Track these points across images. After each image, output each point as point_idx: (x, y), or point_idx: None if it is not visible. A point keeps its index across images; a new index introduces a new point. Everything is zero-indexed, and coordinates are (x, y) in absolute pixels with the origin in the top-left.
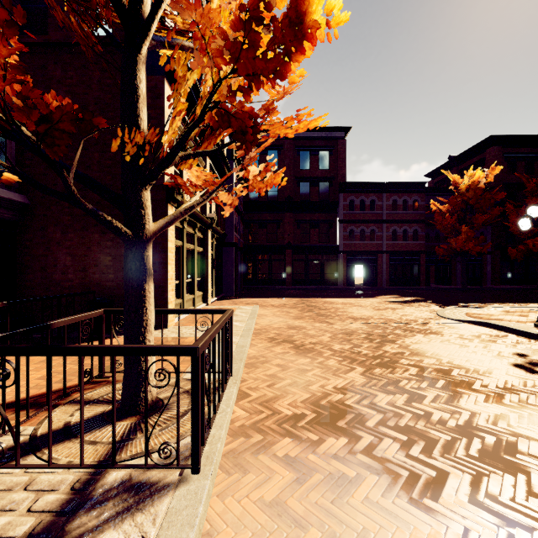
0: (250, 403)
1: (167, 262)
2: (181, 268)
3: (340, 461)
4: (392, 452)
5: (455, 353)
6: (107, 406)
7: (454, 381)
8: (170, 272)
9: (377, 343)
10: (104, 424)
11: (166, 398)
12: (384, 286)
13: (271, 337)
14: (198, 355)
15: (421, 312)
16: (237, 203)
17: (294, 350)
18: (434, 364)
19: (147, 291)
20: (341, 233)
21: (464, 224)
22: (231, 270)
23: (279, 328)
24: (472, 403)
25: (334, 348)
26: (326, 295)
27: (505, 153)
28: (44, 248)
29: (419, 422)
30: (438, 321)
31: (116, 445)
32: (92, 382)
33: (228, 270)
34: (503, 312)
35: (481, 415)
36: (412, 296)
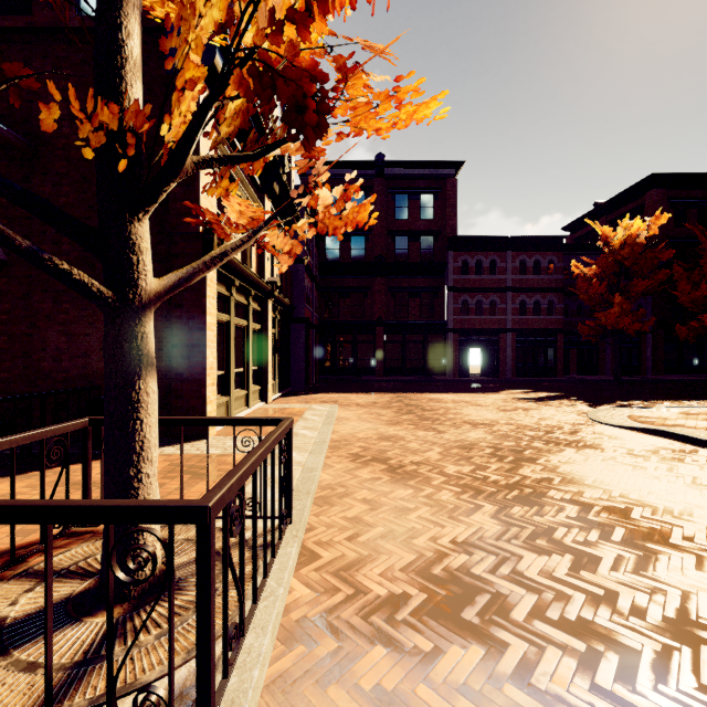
0: (319, 573)
1: (205, 344)
2: (227, 353)
3: (475, 702)
4: (564, 680)
5: (628, 480)
6: (78, 583)
7: (638, 529)
8: (209, 359)
9: (509, 463)
10: (63, 624)
11: (181, 566)
12: (509, 376)
13: (355, 453)
14: (209, 521)
15: (565, 414)
16: (299, 251)
17: (388, 475)
18: (600, 498)
19: (143, 392)
20: (451, 305)
21: (617, 292)
22: (301, 355)
23: (366, 438)
24: (679, 573)
25: (448, 471)
26: (431, 389)
27: (671, 197)
28: (28, 324)
29: (599, 611)
30: (592, 428)
31: (71, 672)
32: (70, 533)
33: (296, 355)
34: (680, 414)
35: (699, 597)
36: (548, 391)
